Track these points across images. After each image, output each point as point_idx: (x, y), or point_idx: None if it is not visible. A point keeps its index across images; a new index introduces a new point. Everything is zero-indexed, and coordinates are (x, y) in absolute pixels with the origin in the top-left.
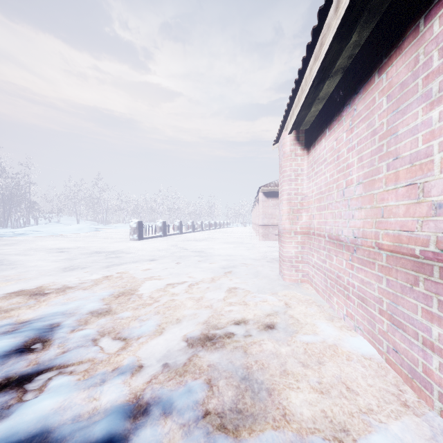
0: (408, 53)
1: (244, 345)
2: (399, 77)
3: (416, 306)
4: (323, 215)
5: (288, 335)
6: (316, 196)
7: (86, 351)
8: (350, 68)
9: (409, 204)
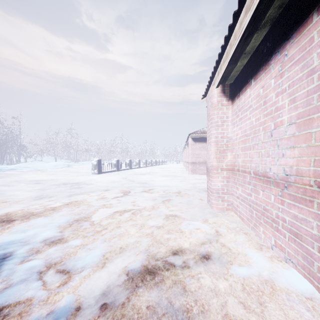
0: None
1: (183, 280)
2: None
3: None
4: (248, 154)
5: (224, 266)
6: (241, 139)
7: (27, 288)
8: (280, 18)
9: None
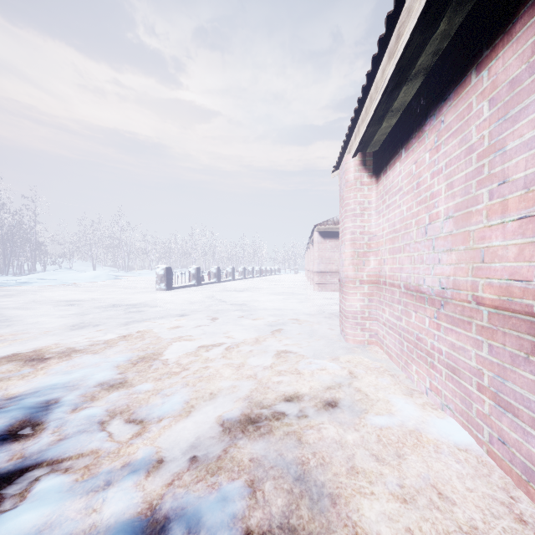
0: (522, 39)
1: (298, 431)
2: (507, 73)
3: (534, 384)
4: (398, 259)
5: (356, 416)
6: (388, 236)
7: (88, 439)
8: (435, 68)
9: (523, 244)
